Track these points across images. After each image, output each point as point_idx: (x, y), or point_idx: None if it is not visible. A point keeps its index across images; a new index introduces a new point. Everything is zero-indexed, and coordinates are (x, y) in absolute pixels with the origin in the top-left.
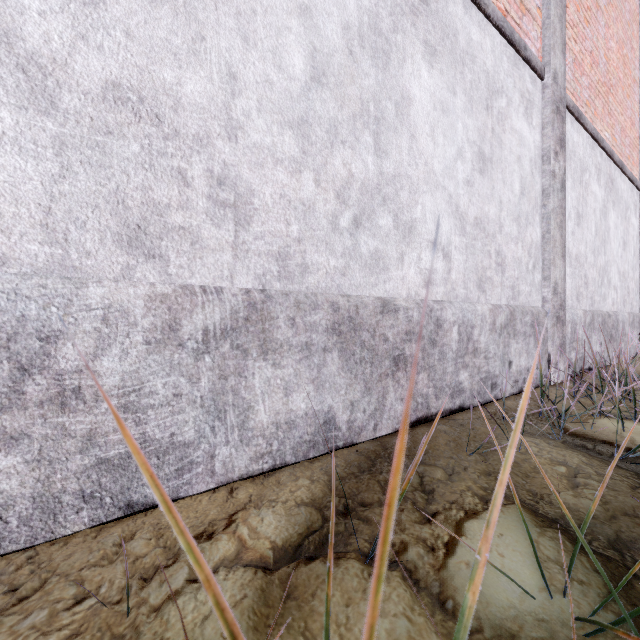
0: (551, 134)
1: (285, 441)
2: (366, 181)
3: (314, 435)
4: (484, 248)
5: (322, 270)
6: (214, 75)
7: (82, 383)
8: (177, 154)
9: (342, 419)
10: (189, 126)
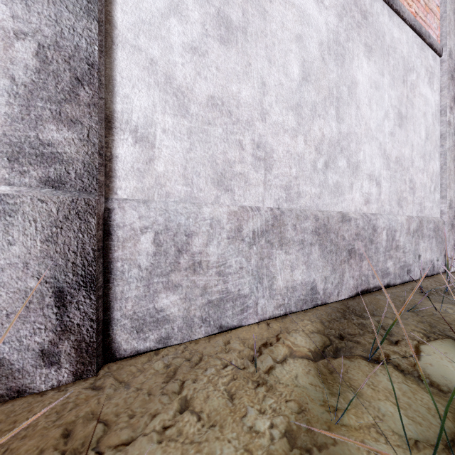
0: (447, 95)
1: (291, 298)
2: (331, 138)
3: (305, 296)
4: (401, 177)
5: (308, 195)
6: (255, 84)
7: (201, 259)
8: (238, 132)
9: (320, 287)
10: (243, 115)
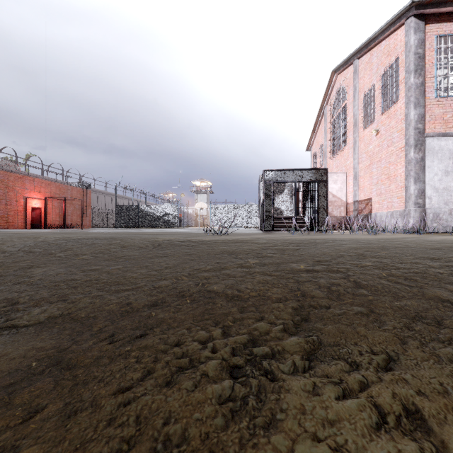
0: None
1: None
2: None
3: None
4: None
5: None
6: None
7: (441, 218)
8: (450, 193)
9: None
10: (451, 189)
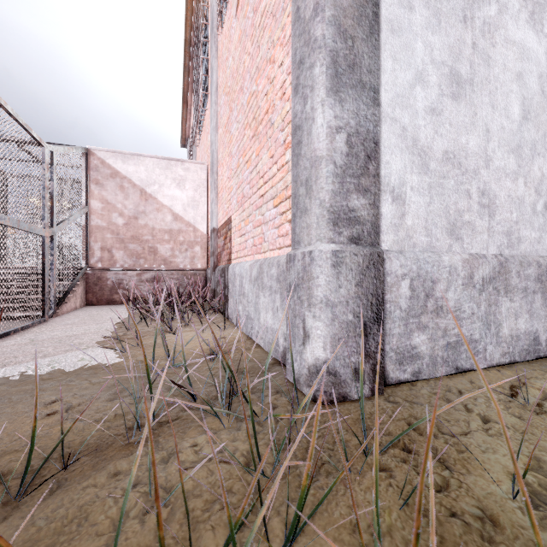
0: None
1: (515, 347)
2: None
3: (528, 346)
4: None
5: (527, 240)
6: (480, 133)
7: (442, 304)
8: (466, 182)
9: (542, 338)
10: (470, 165)
